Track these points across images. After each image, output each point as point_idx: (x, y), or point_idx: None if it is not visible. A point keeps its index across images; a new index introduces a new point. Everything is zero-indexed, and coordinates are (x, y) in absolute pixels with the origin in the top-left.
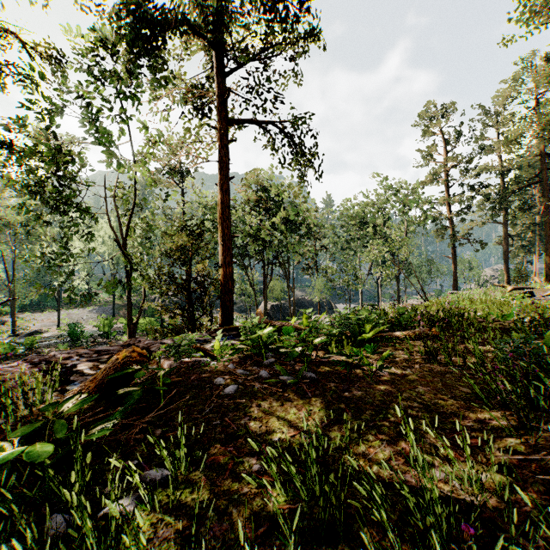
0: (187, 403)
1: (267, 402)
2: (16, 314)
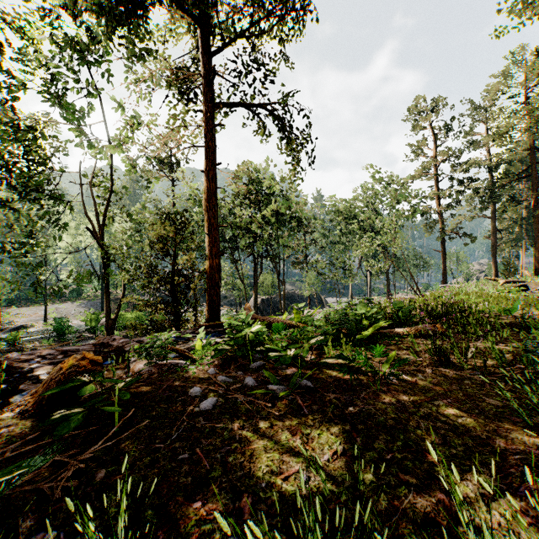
0: (150, 425)
1: (252, 422)
2: (3, 308)
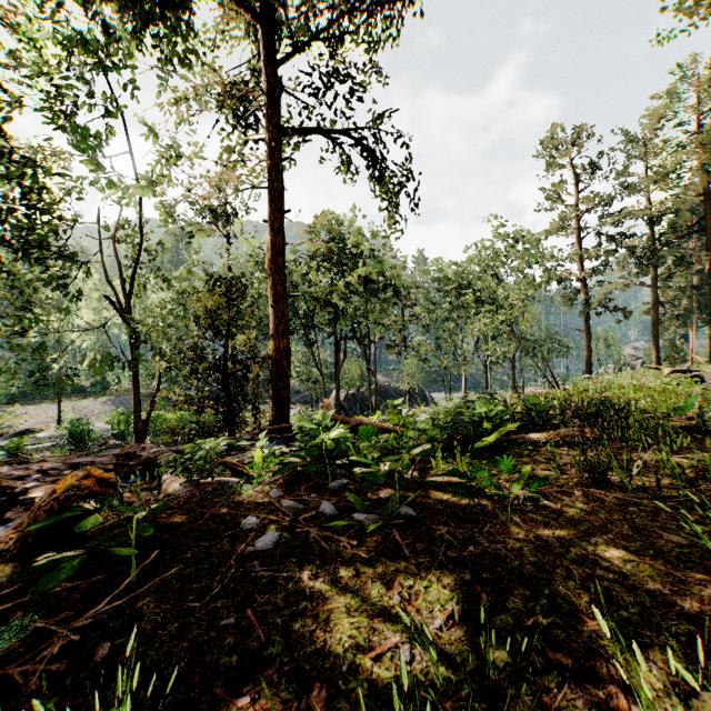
0: (182, 573)
1: (330, 569)
2: (4, 406)
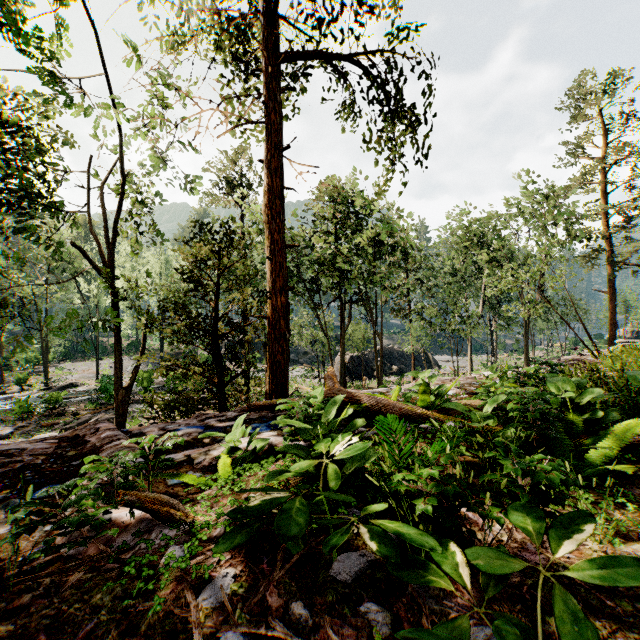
0: None
1: None
2: (57, 362)
